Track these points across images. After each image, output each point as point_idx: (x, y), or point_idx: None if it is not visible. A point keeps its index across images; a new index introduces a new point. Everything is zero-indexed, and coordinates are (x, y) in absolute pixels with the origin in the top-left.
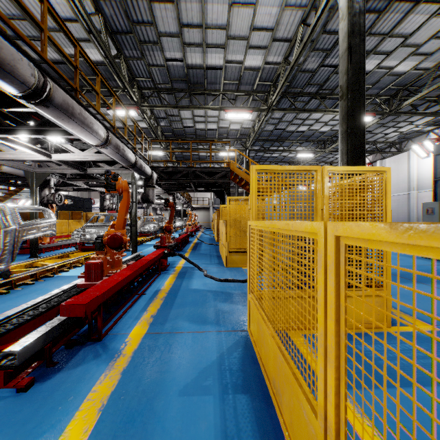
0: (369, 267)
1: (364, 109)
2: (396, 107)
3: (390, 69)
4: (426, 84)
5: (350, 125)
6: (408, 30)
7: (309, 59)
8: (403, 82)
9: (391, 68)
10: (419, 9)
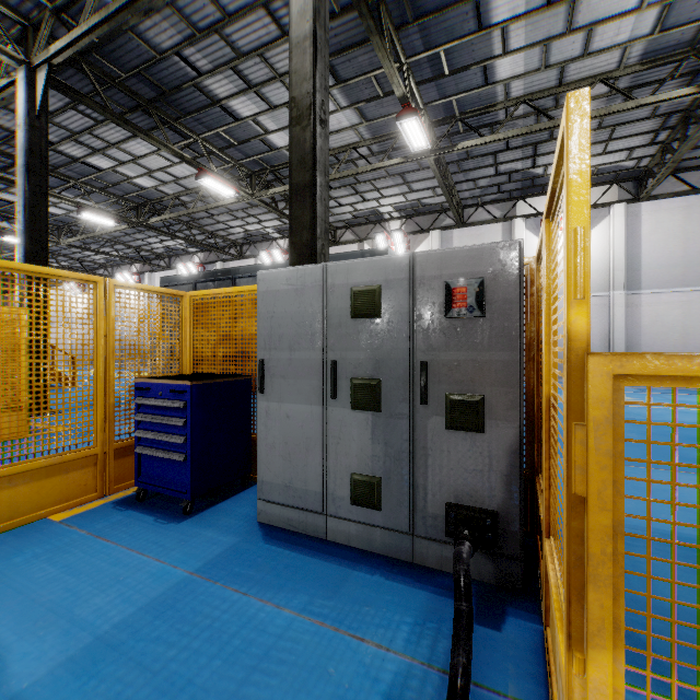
0: (7, 389)
1: (47, 236)
2: (144, 220)
3: (128, 177)
4: (168, 210)
5: (30, 249)
6: (136, 152)
7: (1, 114)
8: (150, 197)
9: (130, 177)
10: (140, 140)
